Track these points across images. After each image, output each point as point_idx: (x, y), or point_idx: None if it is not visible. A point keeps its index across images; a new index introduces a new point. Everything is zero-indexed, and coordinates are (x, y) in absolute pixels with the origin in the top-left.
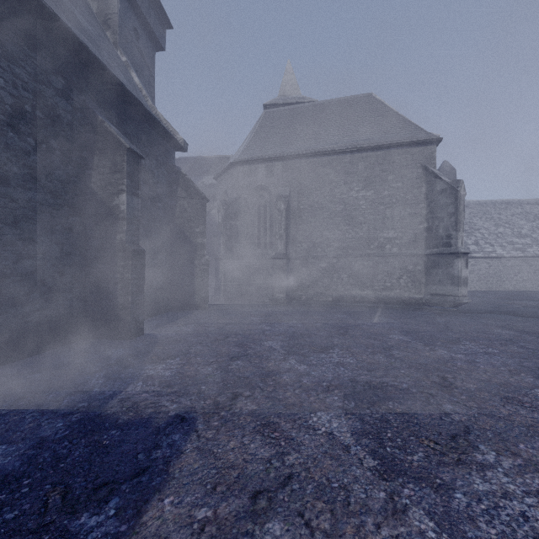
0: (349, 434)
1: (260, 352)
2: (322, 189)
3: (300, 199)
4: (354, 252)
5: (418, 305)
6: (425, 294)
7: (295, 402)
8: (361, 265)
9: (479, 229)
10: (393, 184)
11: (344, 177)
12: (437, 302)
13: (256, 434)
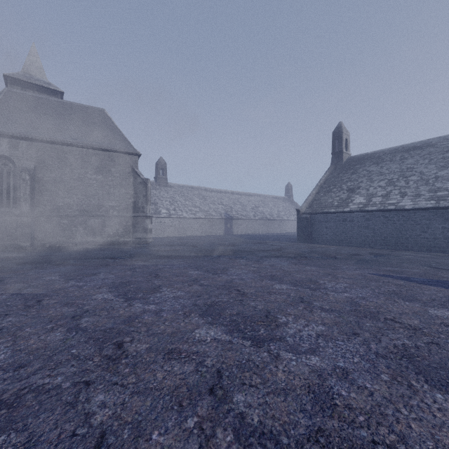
0: (59, 278)
1: (13, 270)
2: (64, 169)
3: (44, 172)
4: (89, 213)
5: (128, 244)
6: (133, 238)
7: (36, 277)
8: (94, 222)
9: (177, 201)
10: (115, 174)
11: (81, 163)
12: (138, 242)
13: (17, 283)
